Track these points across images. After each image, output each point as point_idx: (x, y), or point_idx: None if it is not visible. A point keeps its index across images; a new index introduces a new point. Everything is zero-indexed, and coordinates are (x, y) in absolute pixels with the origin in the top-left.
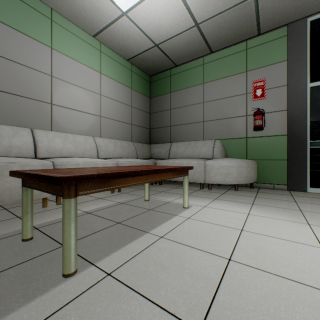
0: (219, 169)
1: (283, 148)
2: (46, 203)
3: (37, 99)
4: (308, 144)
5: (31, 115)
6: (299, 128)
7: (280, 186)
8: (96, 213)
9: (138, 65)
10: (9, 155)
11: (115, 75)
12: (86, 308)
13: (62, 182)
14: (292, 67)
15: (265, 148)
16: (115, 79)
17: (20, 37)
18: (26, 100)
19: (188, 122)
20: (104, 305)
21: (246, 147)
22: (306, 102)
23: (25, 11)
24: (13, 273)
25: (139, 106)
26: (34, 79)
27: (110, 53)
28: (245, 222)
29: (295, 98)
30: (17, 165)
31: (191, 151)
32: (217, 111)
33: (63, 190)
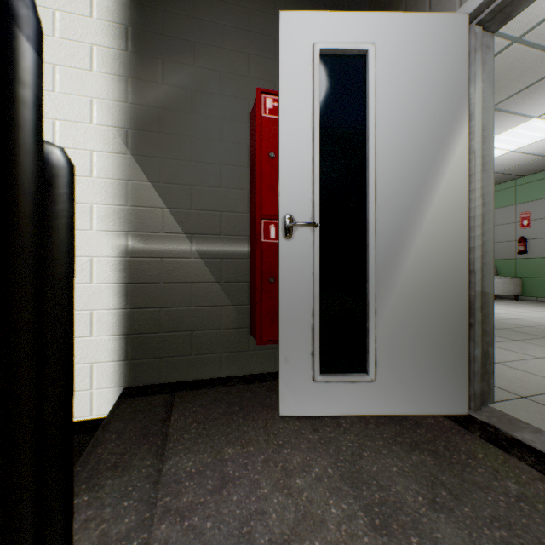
0: None
1: (544, 269)
2: None
3: None
4: None
5: None
6: None
7: (541, 299)
8: None
9: None
10: None
11: None
12: None
13: None
14: None
15: (530, 268)
16: None
17: None
18: None
19: None
20: None
21: (514, 267)
22: None
23: None
24: None
25: None
26: None
27: None
28: None
29: None
30: None
31: None
32: None
33: None
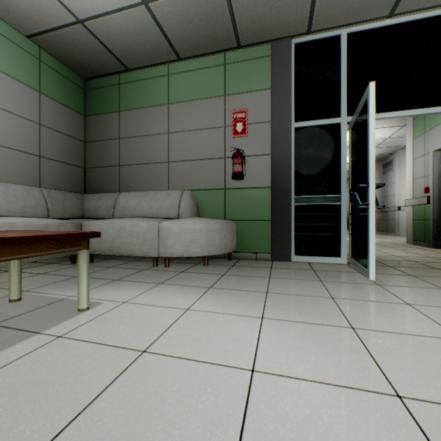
0: (179, 235)
1: (267, 205)
2: None
3: None
4: (293, 200)
5: None
6: (283, 179)
7: (264, 256)
8: None
9: (55, 53)
10: None
11: None
12: None
13: None
14: (276, 98)
15: (247, 204)
16: None
17: None
18: None
19: (146, 161)
20: None
21: (224, 202)
22: (291, 146)
23: None
24: None
25: (59, 126)
26: None
27: None
28: (167, 330)
29: (280, 139)
30: None
31: (148, 207)
32: (187, 148)
33: None
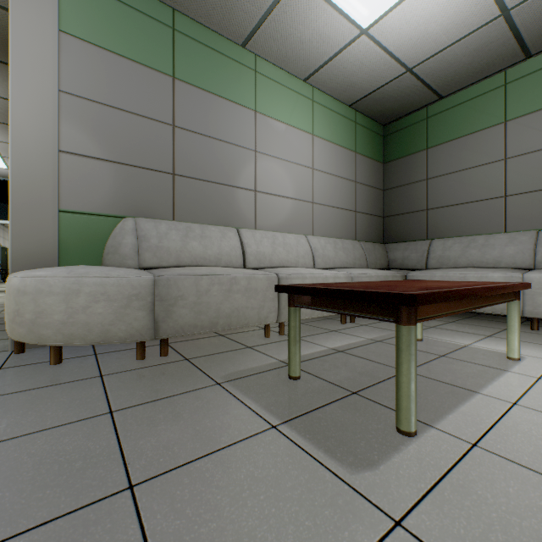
0: None
1: None
2: (269, 331)
3: (240, 186)
4: None
5: (234, 210)
6: None
7: None
8: (352, 352)
9: (367, 111)
10: (219, 264)
11: (332, 135)
12: (487, 483)
13: (417, 302)
14: None
15: None
16: (331, 141)
17: (223, 106)
18: (229, 190)
19: (467, 199)
20: (513, 486)
21: None
22: None
23: (228, 68)
24: (324, 417)
25: (366, 180)
26: (237, 159)
27: (325, 100)
28: None
29: None
30: (244, 278)
31: (479, 255)
32: (541, 173)
33: (401, 313)
